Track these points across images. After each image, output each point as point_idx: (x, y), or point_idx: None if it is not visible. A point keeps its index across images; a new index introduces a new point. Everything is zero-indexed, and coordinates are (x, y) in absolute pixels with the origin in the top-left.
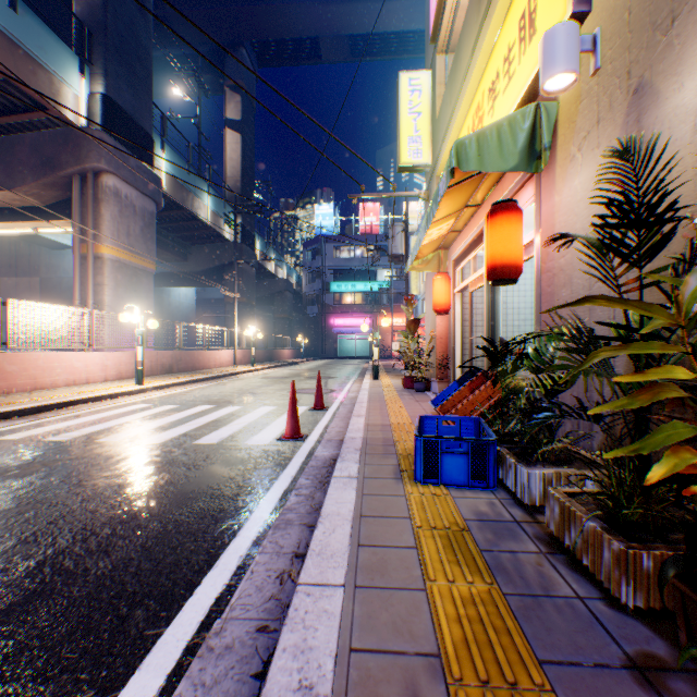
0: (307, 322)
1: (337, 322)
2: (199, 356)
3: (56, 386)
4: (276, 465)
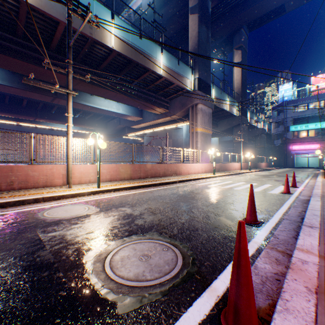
0: (273, 149)
1: (293, 148)
2: (227, 165)
3: (191, 173)
4: (284, 198)
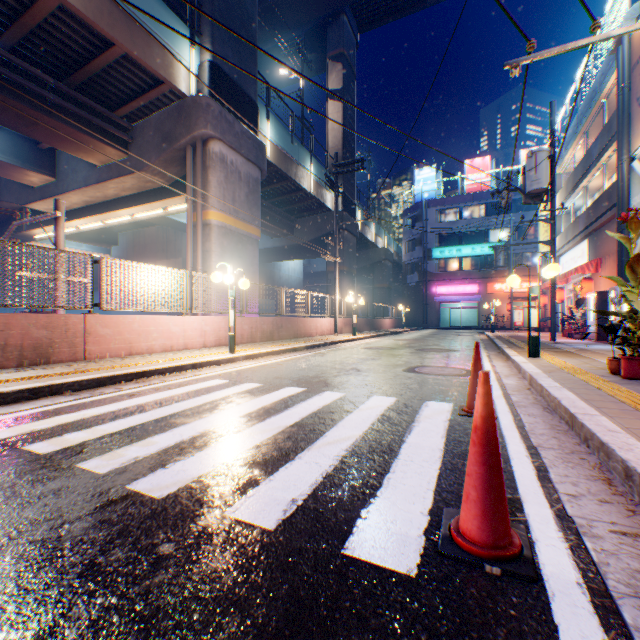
0: (406, 292)
1: (438, 291)
2: (300, 323)
3: (151, 351)
4: None
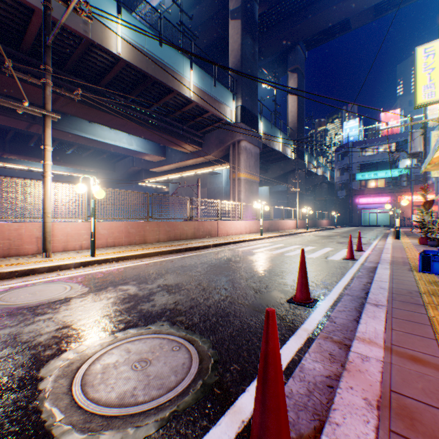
0: (337, 202)
1: (360, 201)
2: (279, 223)
3: (232, 234)
4: (346, 266)
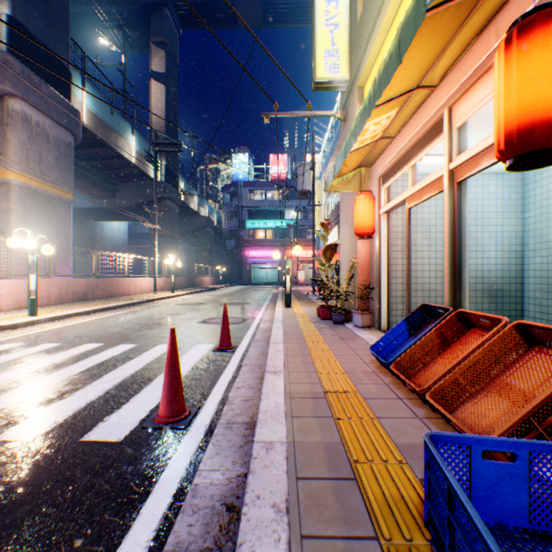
0: (226, 254)
1: (251, 254)
2: (118, 283)
3: None
4: (94, 543)
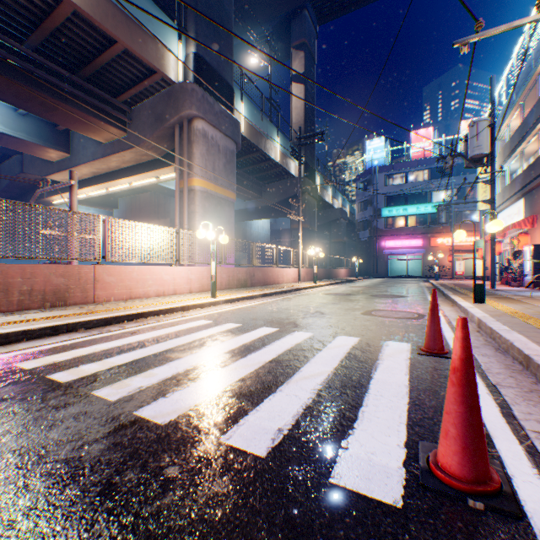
0: (358, 246)
1: (387, 244)
2: (269, 273)
3: (147, 296)
4: None
